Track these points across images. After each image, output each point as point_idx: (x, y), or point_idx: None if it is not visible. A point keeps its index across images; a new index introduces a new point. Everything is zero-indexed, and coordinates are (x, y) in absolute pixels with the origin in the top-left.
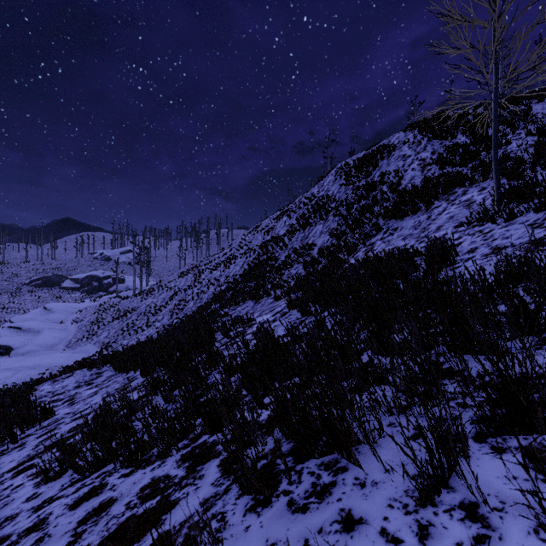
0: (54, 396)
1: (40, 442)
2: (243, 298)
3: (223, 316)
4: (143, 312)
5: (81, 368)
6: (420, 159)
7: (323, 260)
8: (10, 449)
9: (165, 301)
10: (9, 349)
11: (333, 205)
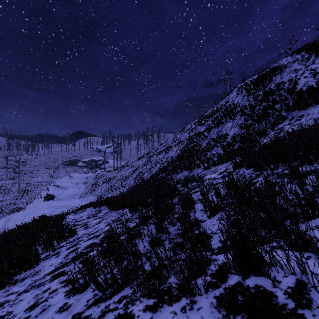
0: (75, 222)
1: (68, 253)
2: (181, 169)
3: (169, 179)
4: (119, 179)
5: (89, 207)
6: (310, 69)
7: (237, 143)
8: (51, 255)
9: (130, 173)
10: (53, 196)
11: (239, 109)
